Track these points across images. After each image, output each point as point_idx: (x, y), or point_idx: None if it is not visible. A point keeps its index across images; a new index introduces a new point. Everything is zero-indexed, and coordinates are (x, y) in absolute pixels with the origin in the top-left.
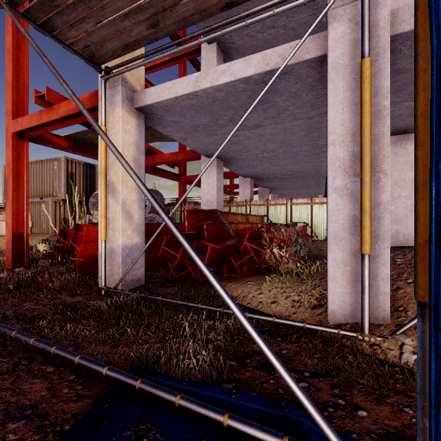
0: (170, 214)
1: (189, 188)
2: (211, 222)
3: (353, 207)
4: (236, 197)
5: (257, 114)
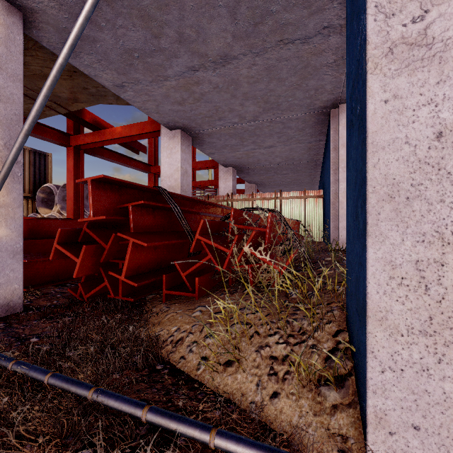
0: (4, 166)
1: (36, 100)
2: (140, 203)
3: (452, 96)
4: (216, 191)
5: (220, 22)
